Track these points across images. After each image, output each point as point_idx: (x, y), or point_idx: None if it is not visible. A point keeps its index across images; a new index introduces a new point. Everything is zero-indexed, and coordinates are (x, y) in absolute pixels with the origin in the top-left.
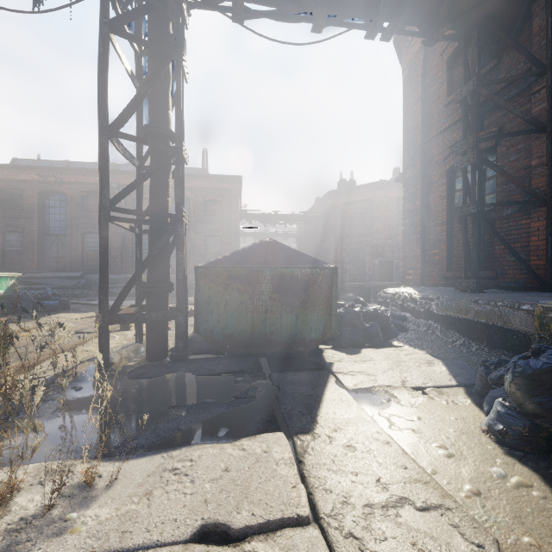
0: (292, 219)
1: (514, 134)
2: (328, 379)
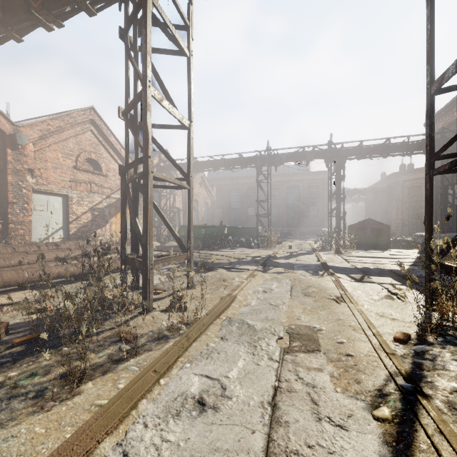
0: (364, 192)
1: (456, 184)
2: (387, 250)
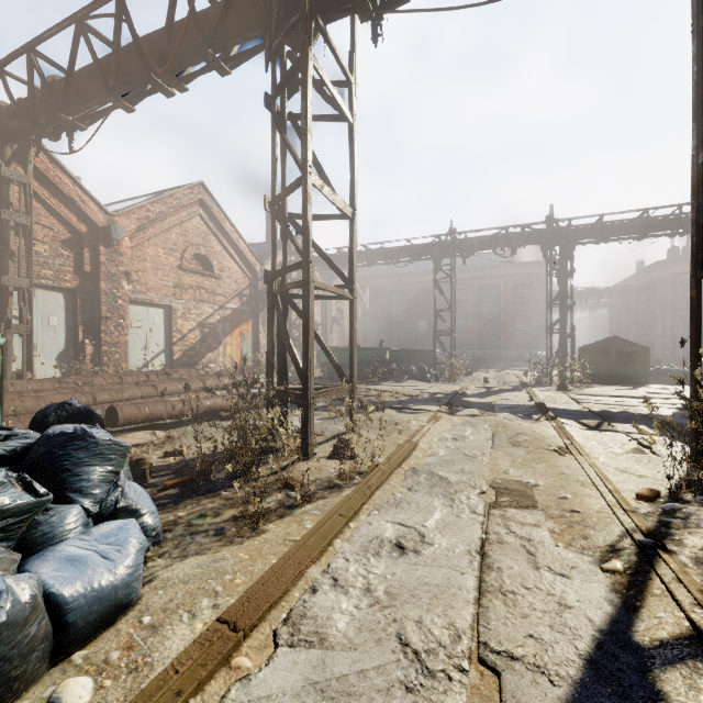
0: (607, 294)
1: None
2: (643, 386)
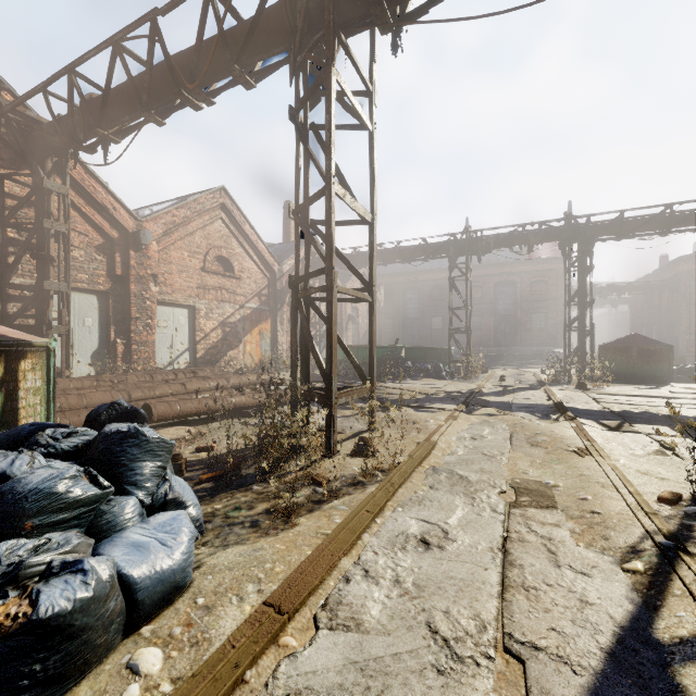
0: (628, 290)
1: None
2: (667, 385)
